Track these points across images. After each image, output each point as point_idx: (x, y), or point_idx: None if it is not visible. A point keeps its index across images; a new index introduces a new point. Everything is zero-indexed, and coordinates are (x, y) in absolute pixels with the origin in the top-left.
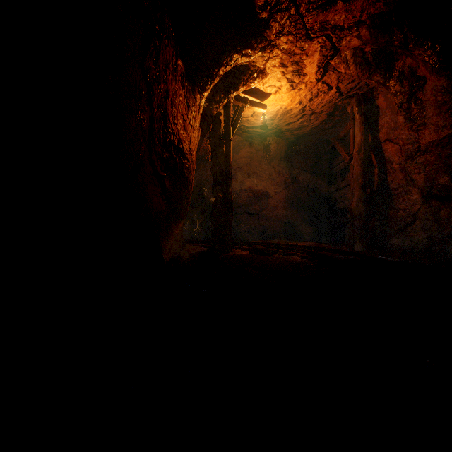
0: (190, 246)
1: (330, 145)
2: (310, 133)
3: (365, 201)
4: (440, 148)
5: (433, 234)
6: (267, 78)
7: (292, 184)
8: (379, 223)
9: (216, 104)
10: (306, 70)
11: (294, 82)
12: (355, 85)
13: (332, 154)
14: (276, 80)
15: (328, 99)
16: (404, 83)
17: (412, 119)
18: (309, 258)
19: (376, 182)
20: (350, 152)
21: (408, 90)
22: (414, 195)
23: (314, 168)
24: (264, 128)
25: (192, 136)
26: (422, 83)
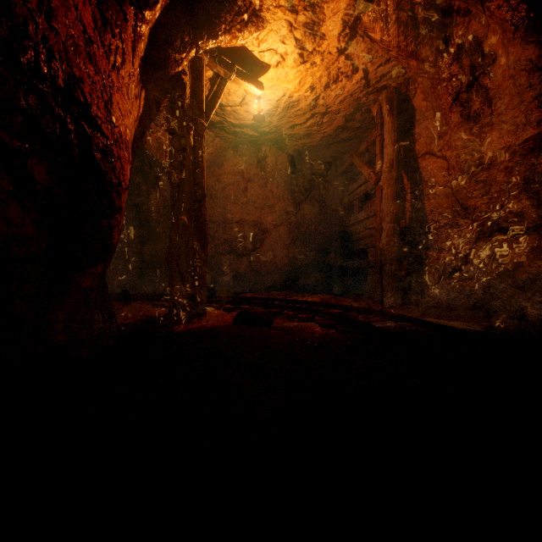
0: (136, 305)
1: (345, 164)
2: (320, 144)
3: (398, 237)
4: (518, 157)
5: (491, 284)
6: (265, 32)
7: (295, 215)
8: (414, 268)
9: (175, 52)
10: (326, 27)
11: (306, 49)
12: (388, 71)
13: (345, 177)
14: (279, 38)
15: (350, 90)
16: (464, 62)
17: (472, 118)
18: (340, 328)
19: (408, 213)
20: (377, 169)
21: (469, 74)
22: (464, 229)
23: (324, 195)
24: (259, 119)
25: (116, 88)
26: (490, 63)
